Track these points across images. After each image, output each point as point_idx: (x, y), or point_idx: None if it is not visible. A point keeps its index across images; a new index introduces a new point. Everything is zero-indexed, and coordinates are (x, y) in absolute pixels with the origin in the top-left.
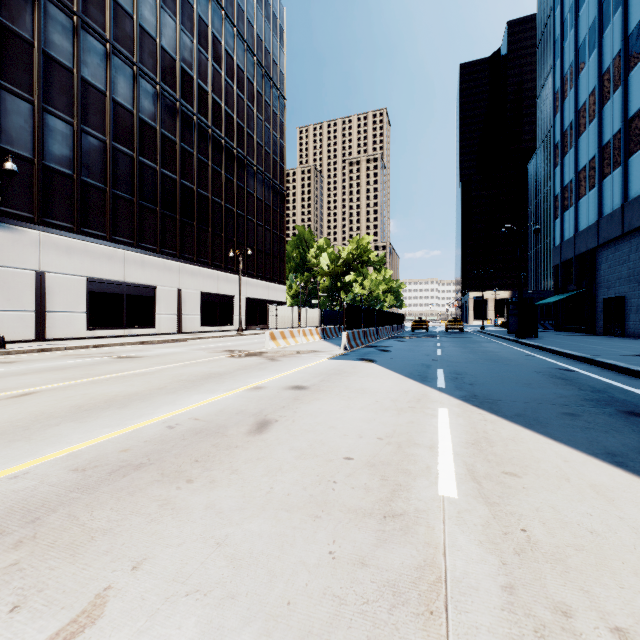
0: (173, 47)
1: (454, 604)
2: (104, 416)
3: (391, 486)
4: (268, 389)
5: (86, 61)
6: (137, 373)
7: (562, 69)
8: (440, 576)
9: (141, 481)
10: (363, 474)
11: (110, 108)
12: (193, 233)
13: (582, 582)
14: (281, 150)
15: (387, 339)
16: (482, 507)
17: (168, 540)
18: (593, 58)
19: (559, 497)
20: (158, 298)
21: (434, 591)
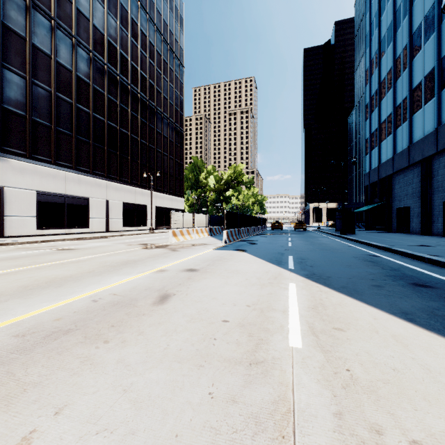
0: (102, 26)
1: (300, 429)
2: (44, 293)
3: (255, 341)
4: (169, 271)
5: (36, 32)
6: (73, 261)
7: (370, 55)
8: (290, 408)
9: (68, 343)
10: (235, 332)
11: (54, 67)
12: (117, 160)
13: (389, 407)
14: (181, 103)
15: (254, 235)
16: (319, 354)
17: (85, 389)
18: (390, 48)
19: (371, 345)
20: (91, 206)
21: (285, 420)
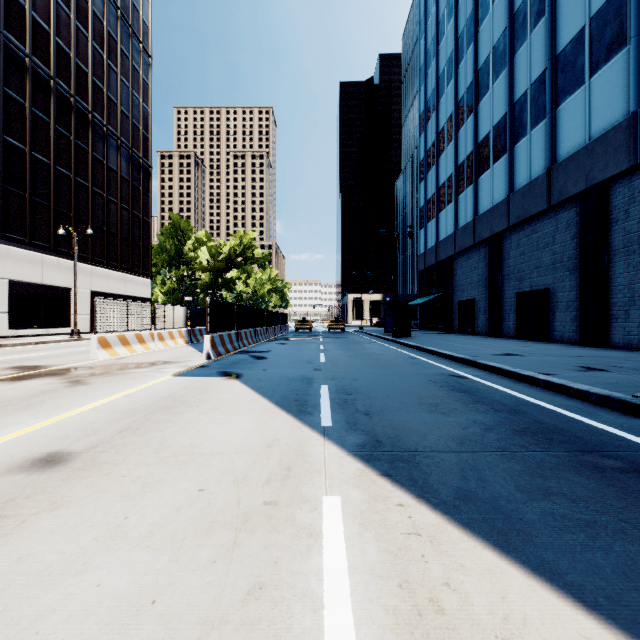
0: None
1: None
2: None
3: None
4: None
5: None
6: None
7: (426, 94)
8: None
9: None
10: None
11: None
12: None
13: None
14: (145, 116)
15: (267, 341)
16: None
17: None
18: (451, 87)
19: None
20: None
21: None
